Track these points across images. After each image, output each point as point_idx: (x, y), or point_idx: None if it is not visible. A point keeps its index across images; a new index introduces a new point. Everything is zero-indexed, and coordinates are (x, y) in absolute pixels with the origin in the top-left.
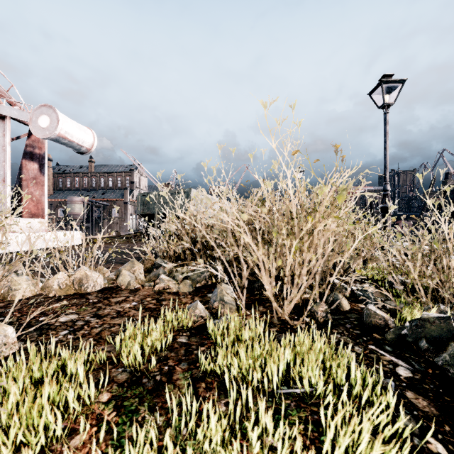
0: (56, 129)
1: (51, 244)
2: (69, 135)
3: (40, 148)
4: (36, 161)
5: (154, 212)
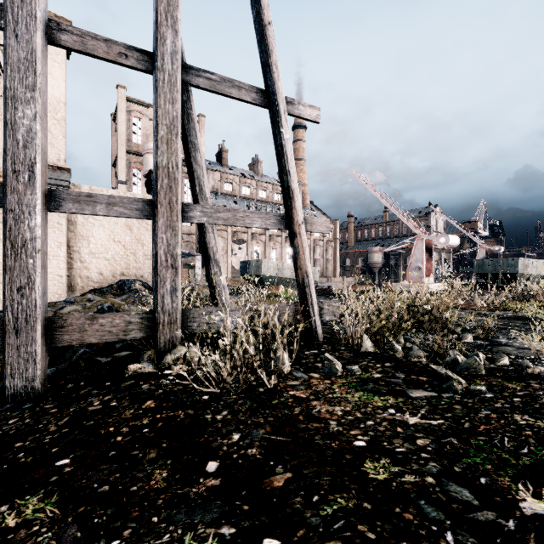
0: (448, 243)
1: (438, 289)
2: (451, 243)
3: (430, 246)
4: (428, 252)
5: (488, 272)
